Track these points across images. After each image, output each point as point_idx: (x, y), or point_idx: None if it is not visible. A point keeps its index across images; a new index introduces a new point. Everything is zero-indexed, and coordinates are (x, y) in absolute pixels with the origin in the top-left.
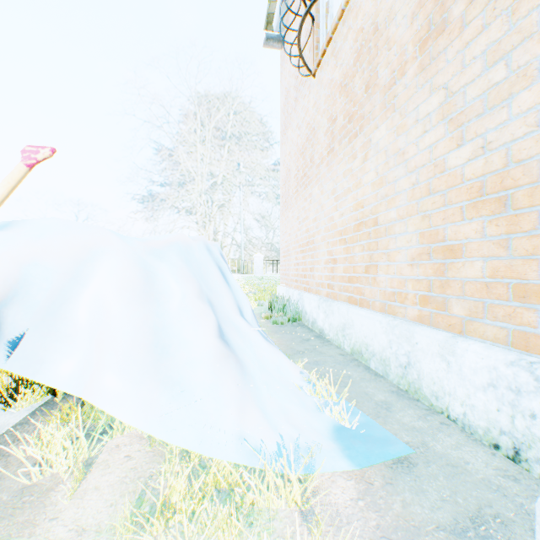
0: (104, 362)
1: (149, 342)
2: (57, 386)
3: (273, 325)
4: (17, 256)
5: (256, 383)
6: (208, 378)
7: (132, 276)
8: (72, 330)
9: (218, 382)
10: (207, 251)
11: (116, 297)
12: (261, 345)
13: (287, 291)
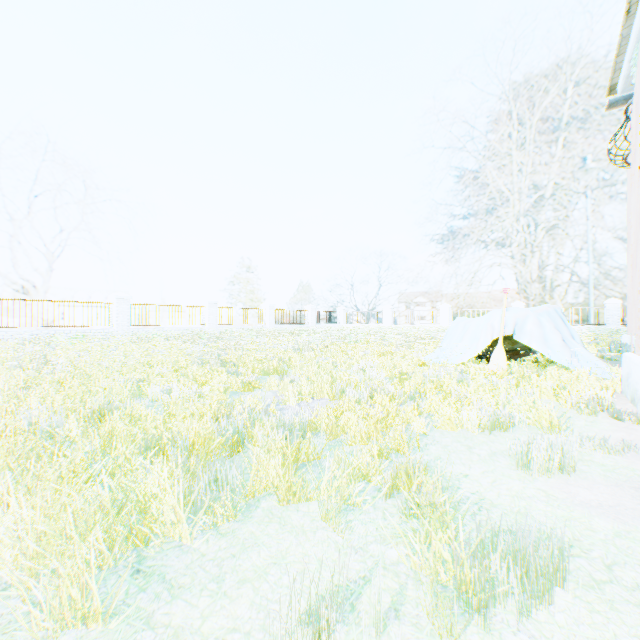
0: (532, 339)
1: (541, 337)
2: (523, 343)
3: (606, 360)
4: (514, 317)
5: (577, 357)
6: (558, 349)
7: (535, 321)
8: (524, 332)
9: (562, 351)
10: (554, 312)
11: (532, 326)
12: (582, 350)
13: (628, 338)
